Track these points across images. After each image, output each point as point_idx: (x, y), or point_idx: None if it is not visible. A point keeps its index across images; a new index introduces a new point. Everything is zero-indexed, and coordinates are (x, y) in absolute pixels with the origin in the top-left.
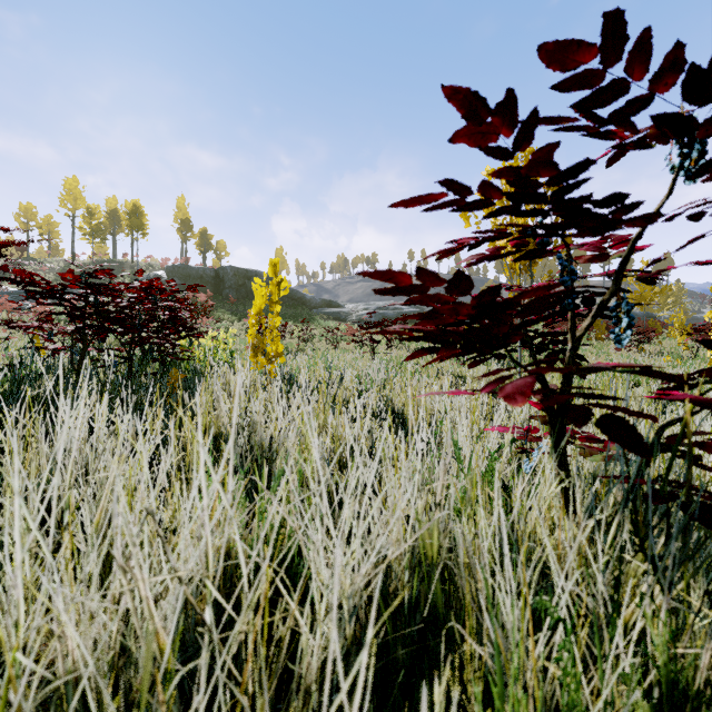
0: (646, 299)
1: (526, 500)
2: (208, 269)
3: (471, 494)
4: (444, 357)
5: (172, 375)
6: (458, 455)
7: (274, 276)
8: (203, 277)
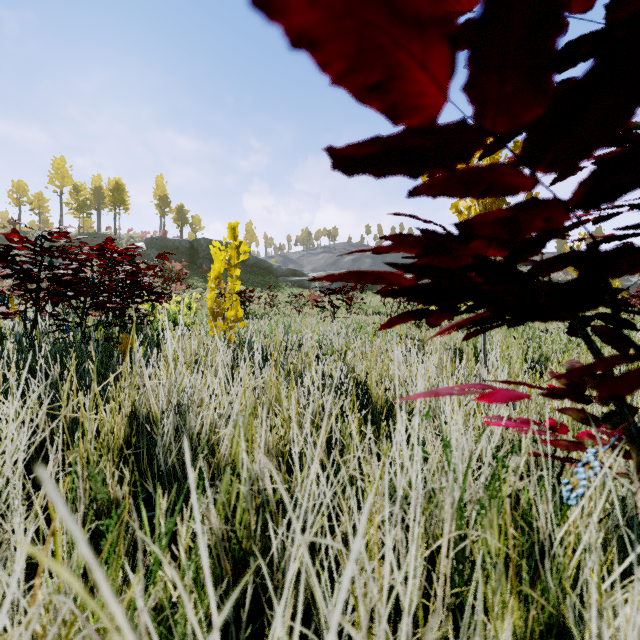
0: None
1: (599, 575)
2: (184, 241)
3: (490, 547)
4: (456, 326)
5: (123, 341)
6: (450, 459)
7: (233, 239)
8: (178, 248)
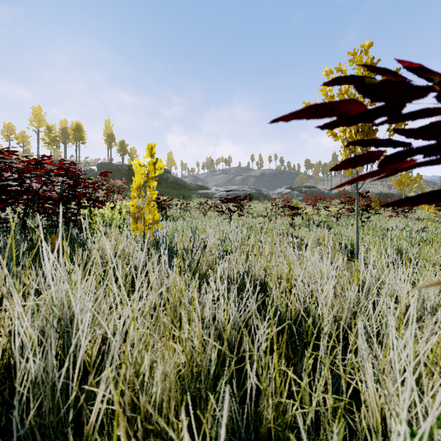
0: (405, 184)
1: None
2: (124, 165)
3: None
4: None
5: (52, 241)
6: None
7: (150, 157)
8: (120, 170)
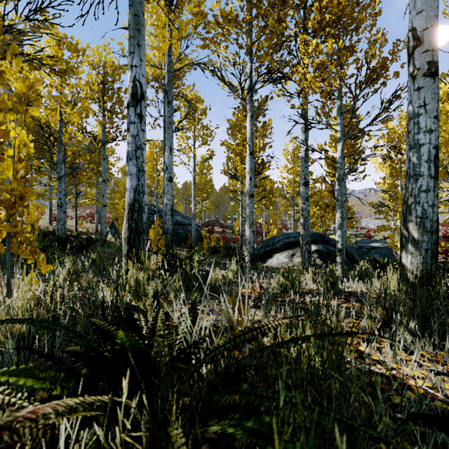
0: None
1: None
2: None
3: None
4: None
5: None
6: None
7: None
8: None
